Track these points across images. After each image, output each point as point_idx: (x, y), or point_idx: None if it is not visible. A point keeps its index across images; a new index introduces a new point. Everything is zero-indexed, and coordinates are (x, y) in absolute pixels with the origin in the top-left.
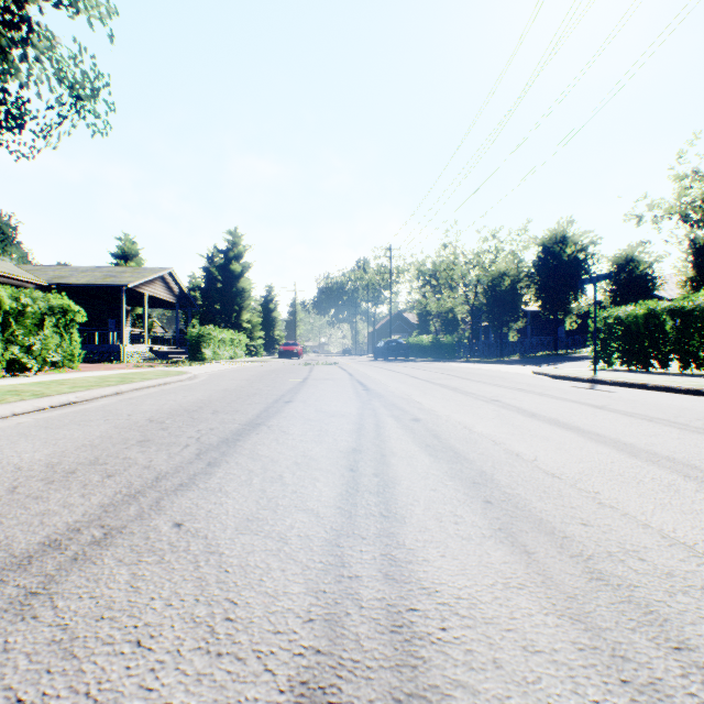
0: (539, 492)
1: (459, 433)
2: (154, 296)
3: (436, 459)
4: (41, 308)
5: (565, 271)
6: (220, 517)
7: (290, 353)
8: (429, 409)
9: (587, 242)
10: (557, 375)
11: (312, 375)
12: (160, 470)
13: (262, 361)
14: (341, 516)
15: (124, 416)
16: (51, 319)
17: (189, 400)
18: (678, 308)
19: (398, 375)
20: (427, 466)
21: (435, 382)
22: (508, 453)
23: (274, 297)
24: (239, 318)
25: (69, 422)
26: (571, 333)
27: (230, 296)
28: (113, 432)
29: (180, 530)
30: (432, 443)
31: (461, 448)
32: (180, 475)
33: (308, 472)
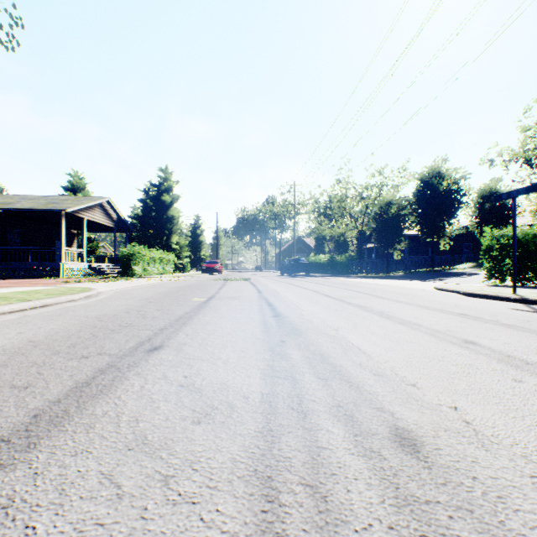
0: None
1: None
2: (93, 221)
3: None
4: None
5: (442, 200)
6: None
7: (211, 269)
8: (396, 377)
9: (459, 177)
10: (472, 293)
11: (221, 292)
12: None
13: (185, 276)
14: None
15: None
16: None
17: (6, 344)
18: None
19: (307, 292)
20: None
21: (351, 302)
22: None
23: (200, 225)
24: (169, 240)
25: None
26: (439, 253)
27: (161, 222)
28: None
29: None
30: None
31: None
32: None
33: None
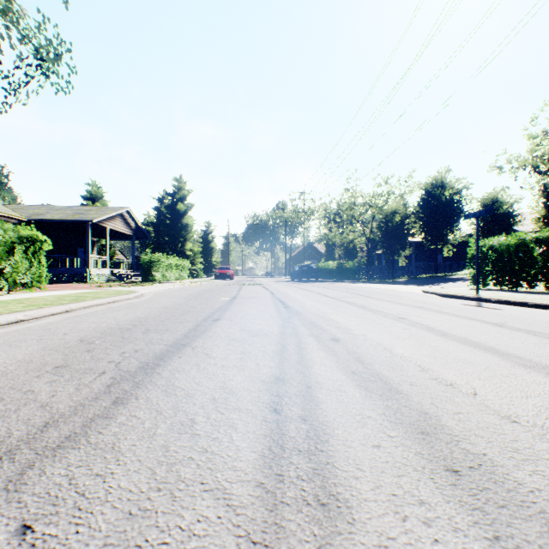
0: (510, 450)
1: (381, 356)
2: (115, 230)
3: (367, 392)
4: (12, 238)
5: (444, 209)
6: (91, 509)
7: (224, 275)
8: (345, 328)
9: (461, 187)
10: (445, 294)
11: (241, 294)
12: (55, 410)
13: (201, 282)
14: (262, 506)
15: (60, 335)
16: (20, 247)
17: (128, 318)
18: (544, 238)
19: (312, 294)
20: (360, 405)
21: (344, 300)
22: (442, 384)
23: (212, 231)
24: (183, 247)
25: (2, 343)
26: (447, 260)
27: (176, 230)
28: (37, 355)
29: (19, 546)
30: (358, 370)
31: (389, 376)
32: (75, 420)
33: (225, 414)
